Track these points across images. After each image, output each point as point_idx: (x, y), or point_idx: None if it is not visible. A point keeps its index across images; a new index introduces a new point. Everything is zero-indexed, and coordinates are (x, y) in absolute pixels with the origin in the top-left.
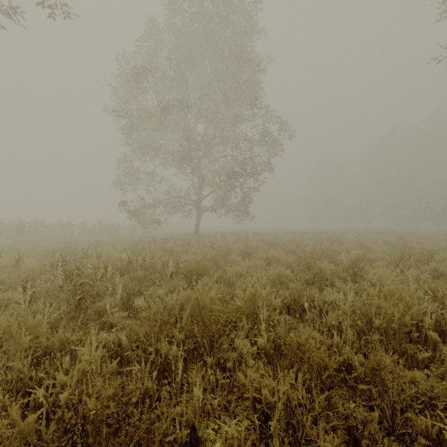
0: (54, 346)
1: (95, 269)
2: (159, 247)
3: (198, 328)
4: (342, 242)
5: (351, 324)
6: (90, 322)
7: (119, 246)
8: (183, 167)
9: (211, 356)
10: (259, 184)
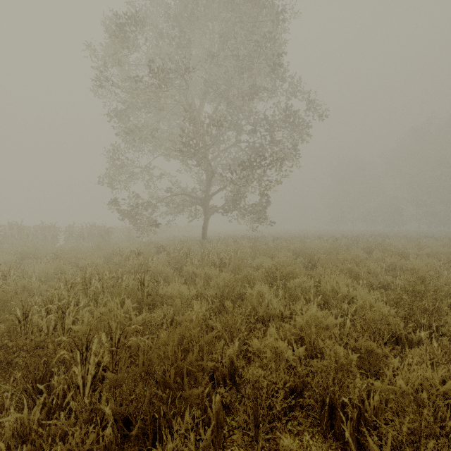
0: None
1: None
2: (140, 263)
3: None
4: (406, 253)
5: None
6: None
7: (83, 260)
8: (185, 155)
9: None
10: (282, 176)
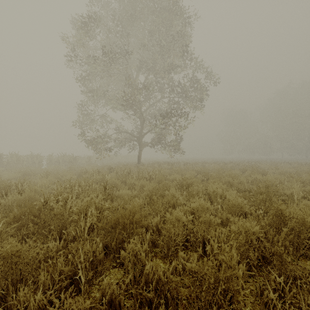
0: None
1: None
2: (100, 178)
3: None
4: (266, 172)
5: None
6: None
7: (64, 176)
8: (127, 109)
9: None
10: (189, 123)
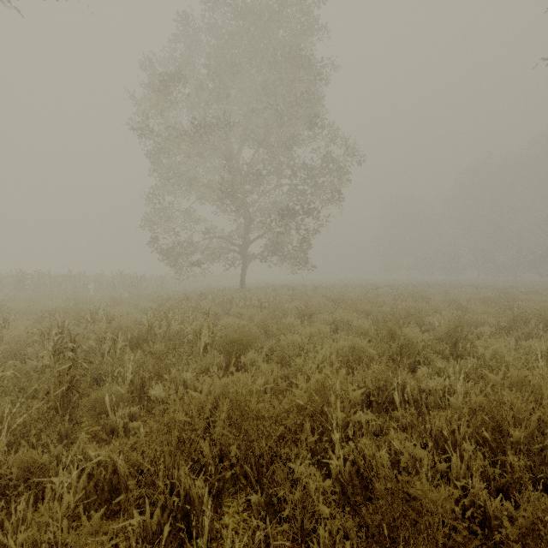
0: (9, 476)
1: (100, 341)
2: (193, 306)
3: (237, 443)
4: (428, 298)
5: (471, 432)
6: (86, 419)
7: (141, 304)
8: (224, 203)
9: (259, 490)
10: (321, 225)
